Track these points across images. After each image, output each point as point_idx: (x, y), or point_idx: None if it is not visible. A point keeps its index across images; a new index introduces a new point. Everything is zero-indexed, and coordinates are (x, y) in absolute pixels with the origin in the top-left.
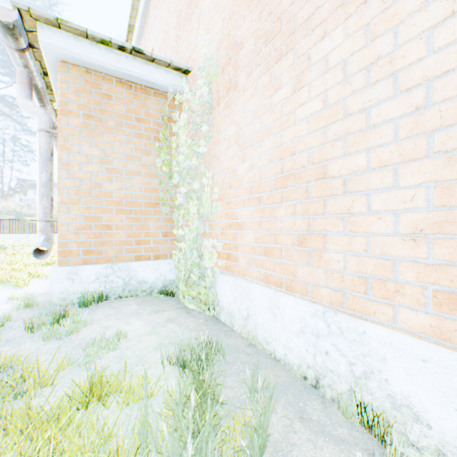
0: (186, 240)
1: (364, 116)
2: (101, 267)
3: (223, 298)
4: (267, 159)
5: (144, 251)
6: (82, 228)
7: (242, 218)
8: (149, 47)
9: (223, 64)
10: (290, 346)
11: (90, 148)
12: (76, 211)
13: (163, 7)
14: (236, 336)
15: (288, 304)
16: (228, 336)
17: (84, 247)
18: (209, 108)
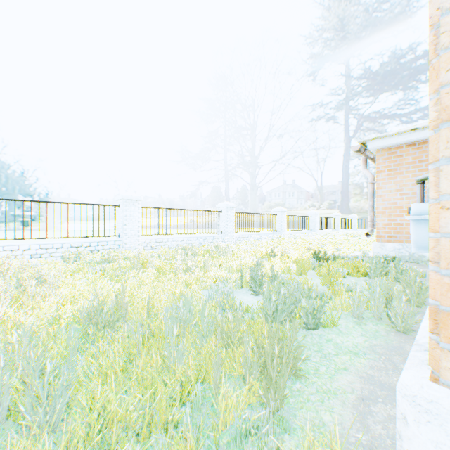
0: None
1: None
2: (395, 244)
3: None
4: None
5: None
6: (386, 225)
7: None
8: None
9: None
10: None
11: (390, 185)
12: (383, 217)
13: None
14: None
15: None
16: None
17: (387, 234)
18: None
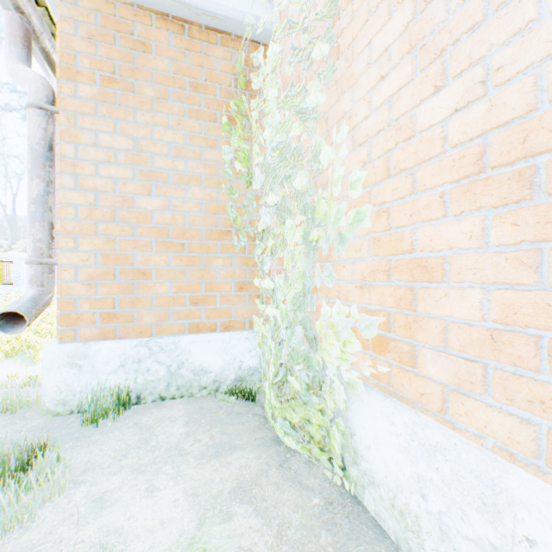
0: (278, 300)
1: None
2: (129, 345)
3: (374, 457)
4: None
5: (205, 316)
6: (98, 275)
7: (434, 246)
8: None
9: None
10: None
11: (112, 135)
12: (89, 246)
13: None
14: None
15: None
16: None
17: (103, 308)
18: (330, 3)
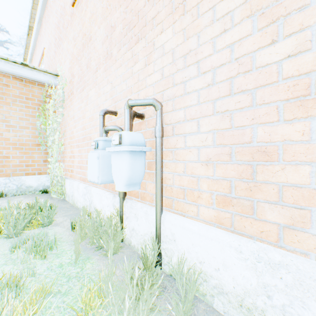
0: (52, 163)
1: (97, 121)
2: (2, 179)
3: (67, 190)
4: (80, 129)
5: (31, 170)
6: None
7: (75, 153)
8: (43, 45)
9: (70, 80)
10: (81, 201)
11: None
12: None
13: (49, 27)
14: (68, 204)
15: (80, 186)
16: (64, 204)
17: None
18: (63, 100)
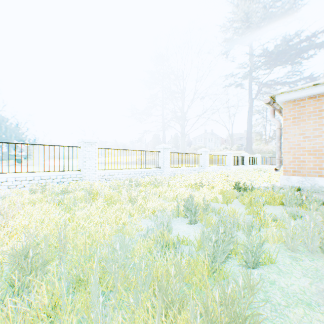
0: None
1: None
2: (299, 177)
3: None
4: None
5: (323, 173)
6: (291, 162)
7: None
8: None
9: None
10: None
11: (294, 130)
12: (289, 155)
13: None
14: None
15: None
16: None
17: (292, 169)
18: None
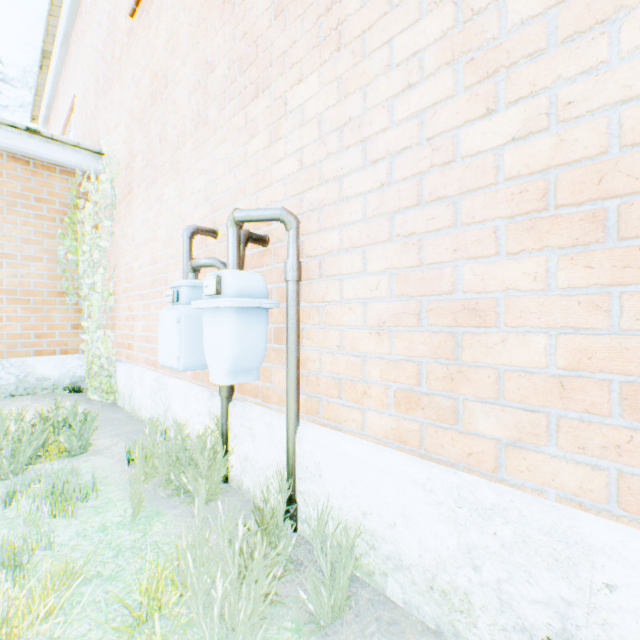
0: (90, 332)
1: (179, 248)
2: None
3: (121, 384)
4: (147, 263)
5: (47, 345)
6: None
7: (136, 311)
8: (72, 89)
9: (126, 165)
10: (148, 407)
11: None
12: None
13: (84, 55)
14: (123, 413)
15: (147, 376)
16: (115, 413)
17: None
18: (112, 205)
